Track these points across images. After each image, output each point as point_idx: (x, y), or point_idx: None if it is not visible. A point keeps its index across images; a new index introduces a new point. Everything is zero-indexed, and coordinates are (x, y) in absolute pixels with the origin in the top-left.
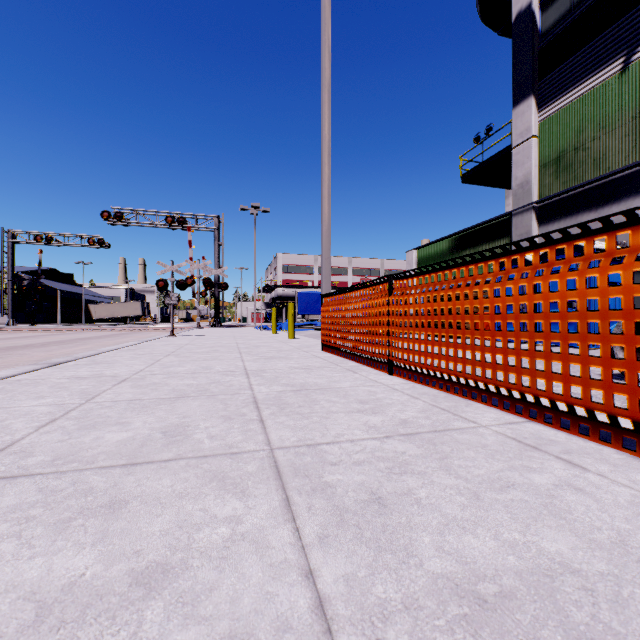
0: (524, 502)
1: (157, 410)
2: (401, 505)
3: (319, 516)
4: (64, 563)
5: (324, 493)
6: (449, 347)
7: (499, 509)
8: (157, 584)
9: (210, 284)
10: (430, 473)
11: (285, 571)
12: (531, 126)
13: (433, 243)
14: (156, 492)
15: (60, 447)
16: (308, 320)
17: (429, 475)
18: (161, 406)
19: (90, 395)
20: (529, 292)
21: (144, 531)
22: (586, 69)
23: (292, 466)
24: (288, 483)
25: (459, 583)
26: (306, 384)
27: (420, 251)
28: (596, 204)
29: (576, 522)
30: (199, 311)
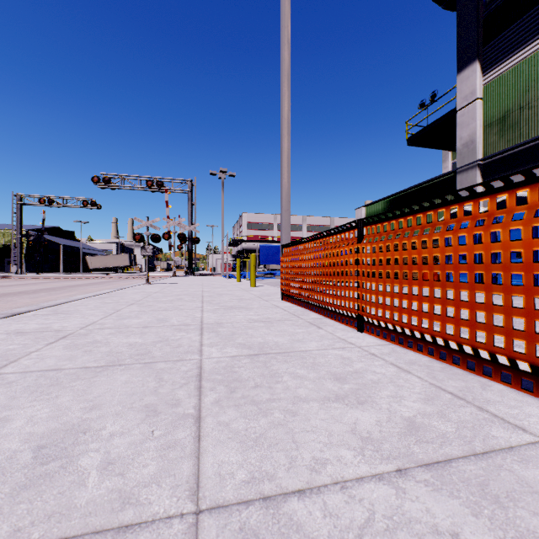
0: None
1: (65, 391)
2: None
3: None
4: None
5: None
6: (446, 305)
7: None
8: None
9: (184, 238)
10: None
11: None
12: (476, 89)
13: (380, 200)
14: None
15: None
16: (269, 269)
17: None
18: (76, 383)
19: (6, 361)
20: None
21: None
22: (532, 31)
23: None
24: None
25: None
26: (265, 345)
27: (368, 208)
28: None
29: None
30: (175, 262)
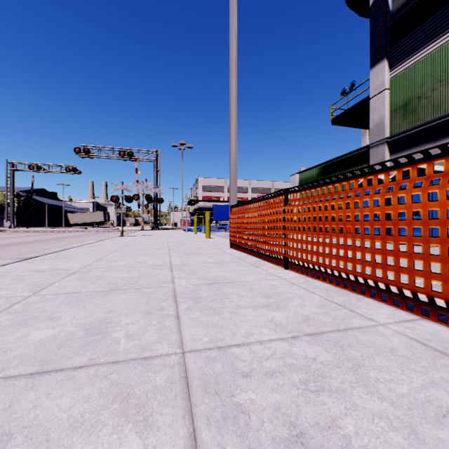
0: None
1: (89, 304)
2: None
3: None
4: None
5: (236, 424)
6: (339, 248)
7: None
8: None
9: (150, 199)
10: (349, 391)
11: None
12: (384, 81)
13: (310, 169)
14: (49, 419)
15: None
16: (220, 224)
17: (349, 394)
18: (93, 299)
19: (39, 287)
20: (423, 200)
21: None
22: (427, 38)
23: (202, 378)
24: (196, 406)
25: None
26: (218, 277)
27: (301, 175)
28: (435, 138)
29: None
30: (143, 218)
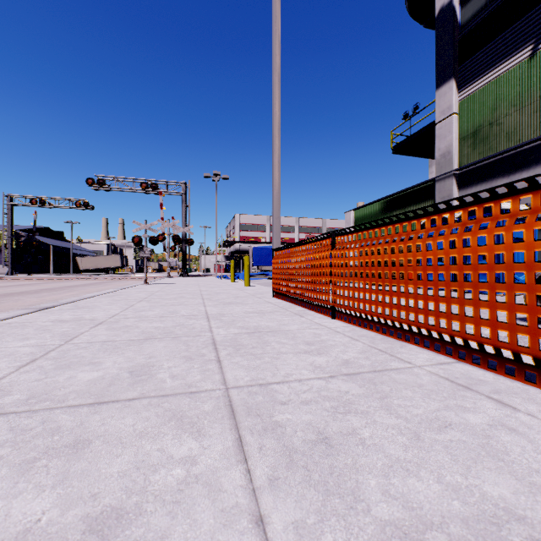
0: (462, 443)
1: (127, 351)
2: (347, 445)
3: (269, 457)
4: (22, 507)
5: (274, 433)
6: (385, 295)
7: (439, 450)
8: (110, 531)
9: (178, 240)
10: (372, 412)
11: (236, 517)
12: (452, 105)
13: (368, 205)
14: (118, 431)
15: (36, 386)
16: (261, 270)
17: (371, 414)
18: (130, 347)
19: (69, 337)
20: (459, 246)
21: (103, 472)
22: (499, 55)
23: (245, 405)
24: (241, 422)
25: (407, 532)
26: (259, 327)
27: (357, 212)
28: (508, 171)
29: (514, 464)
30: (169, 263)
